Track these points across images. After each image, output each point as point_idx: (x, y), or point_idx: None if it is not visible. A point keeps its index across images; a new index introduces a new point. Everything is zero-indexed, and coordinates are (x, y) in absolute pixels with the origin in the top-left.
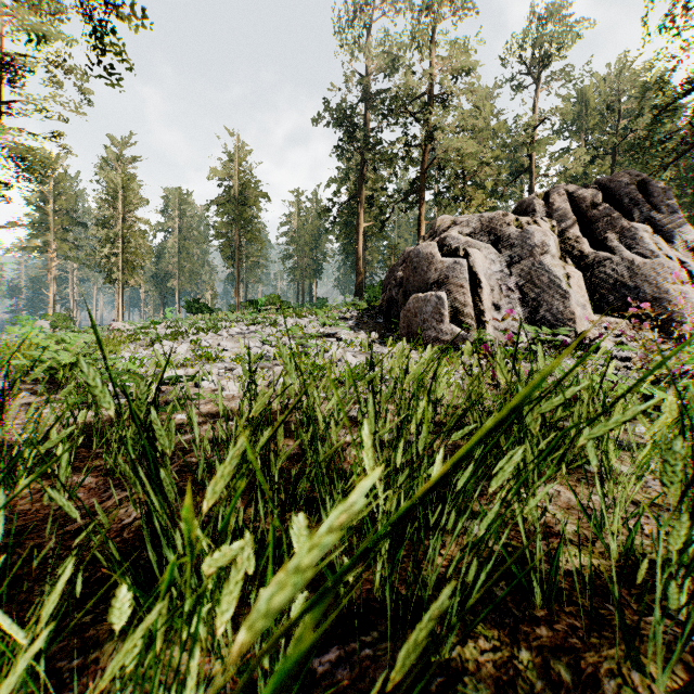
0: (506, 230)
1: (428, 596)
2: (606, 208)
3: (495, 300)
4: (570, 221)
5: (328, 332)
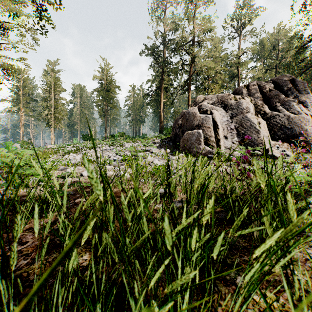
0: (230, 101)
1: None
2: (276, 91)
3: (224, 134)
4: (259, 98)
5: (146, 149)
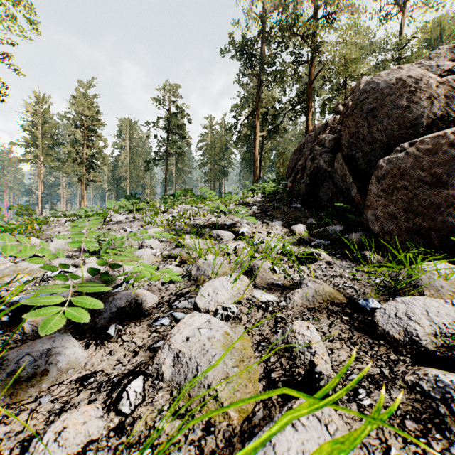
0: None
1: None
2: None
3: None
4: None
5: (221, 222)
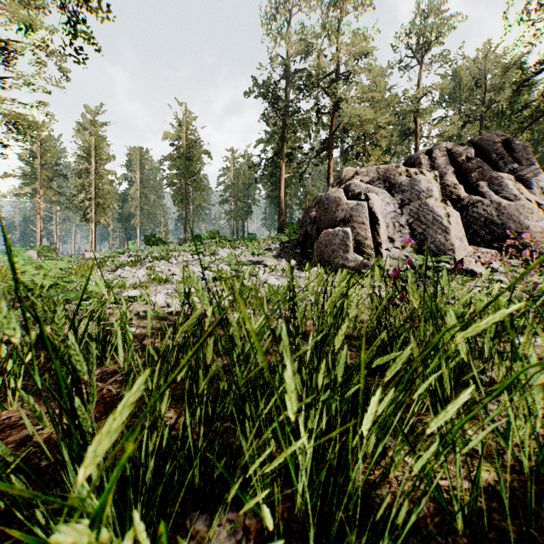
0: (398, 179)
1: (349, 517)
2: (478, 161)
3: (389, 235)
4: (449, 172)
5: (256, 260)
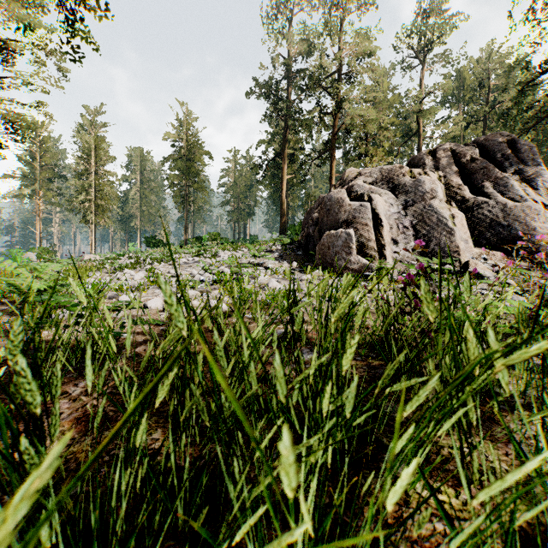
0: (402, 179)
1: None
2: (483, 162)
3: (393, 236)
4: (454, 172)
5: (257, 262)
